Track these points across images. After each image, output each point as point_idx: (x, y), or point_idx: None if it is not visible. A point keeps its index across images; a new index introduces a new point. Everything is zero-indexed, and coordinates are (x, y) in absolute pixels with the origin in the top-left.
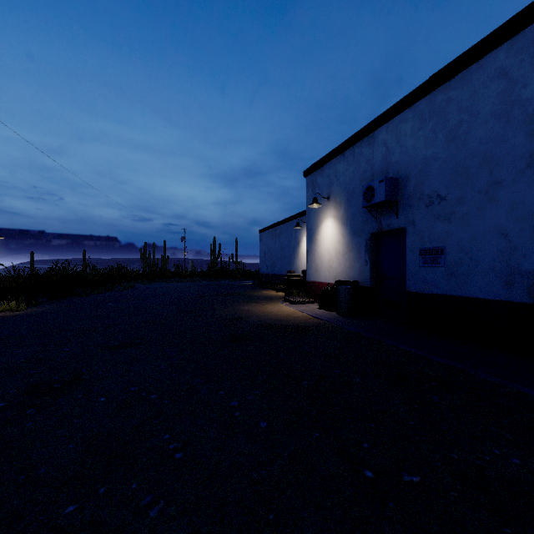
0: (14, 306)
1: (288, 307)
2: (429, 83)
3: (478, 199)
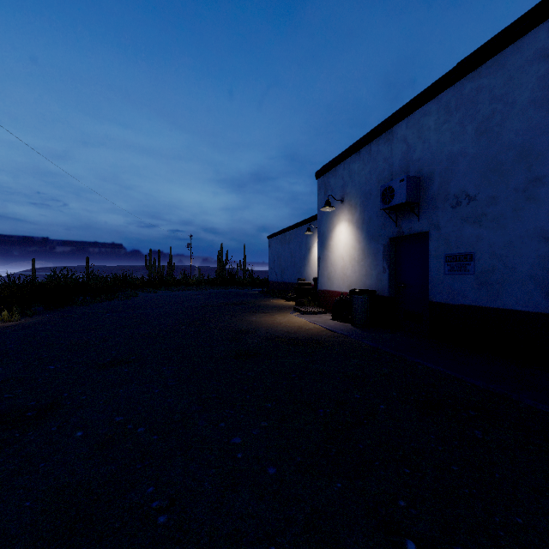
0: (6, 316)
1: (299, 318)
2: (456, 70)
3: (514, 199)
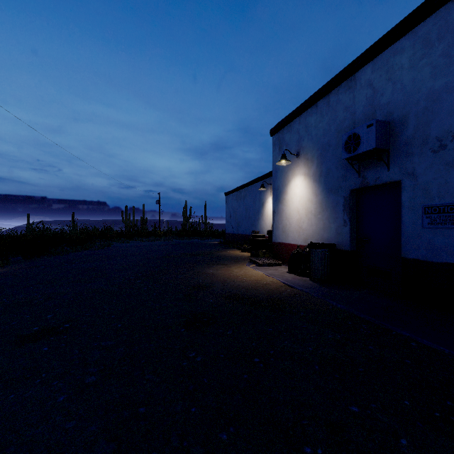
0: None
1: (255, 270)
2: None
3: None
